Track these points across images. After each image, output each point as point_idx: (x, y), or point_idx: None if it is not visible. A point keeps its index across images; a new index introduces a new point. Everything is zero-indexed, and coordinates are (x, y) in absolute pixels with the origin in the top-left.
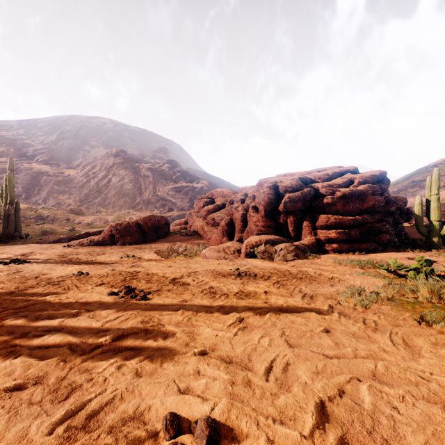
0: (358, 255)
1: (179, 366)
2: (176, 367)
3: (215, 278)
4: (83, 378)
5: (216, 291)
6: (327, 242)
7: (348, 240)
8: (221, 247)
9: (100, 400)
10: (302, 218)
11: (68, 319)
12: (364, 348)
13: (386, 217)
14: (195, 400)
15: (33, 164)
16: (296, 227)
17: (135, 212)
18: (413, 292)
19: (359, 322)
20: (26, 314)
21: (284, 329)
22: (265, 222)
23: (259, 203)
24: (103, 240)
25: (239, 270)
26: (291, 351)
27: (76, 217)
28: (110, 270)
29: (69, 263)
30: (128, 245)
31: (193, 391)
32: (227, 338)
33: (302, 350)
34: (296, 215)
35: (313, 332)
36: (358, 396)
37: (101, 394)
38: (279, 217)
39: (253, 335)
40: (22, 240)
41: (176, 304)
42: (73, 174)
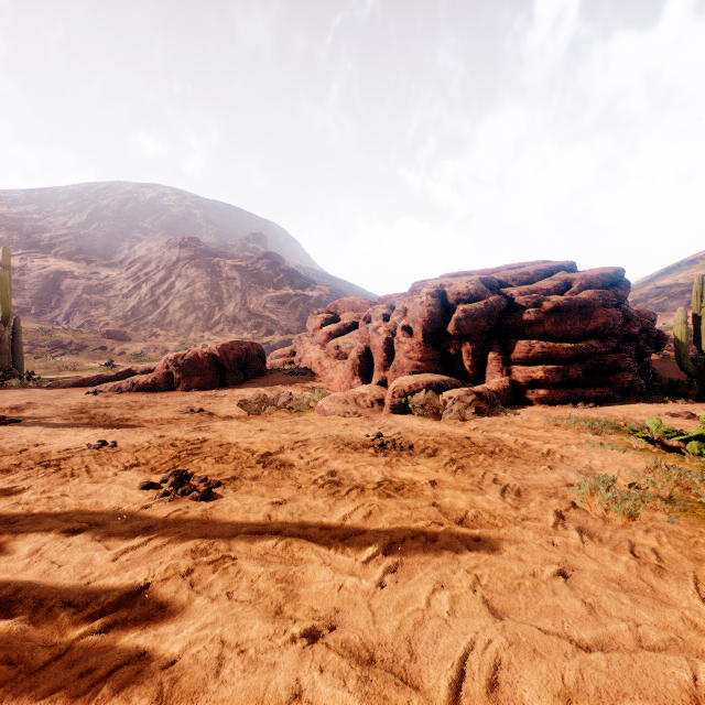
0: (583, 409)
1: (255, 677)
2: (251, 679)
3: (340, 453)
4: None
5: (341, 480)
6: (528, 386)
7: (565, 382)
8: (350, 394)
9: None
10: (485, 346)
11: (50, 545)
12: (653, 621)
13: (625, 344)
14: None
15: (49, 259)
16: (476, 360)
17: (213, 336)
18: None
19: (624, 553)
20: None
21: (478, 571)
22: (425, 352)
23: (414, 320)
24: (153, 383)
25: (382, 436)
26: (500, 631)
27: (117, 345)
28: (155, 436)
29: (88, 424)
30: (195, 390)
31: None
32: (363, 595)
33: (523, 628)
34: (476, 340)
35: (538, 577)
36: None
37: None
38: (447, 344)
39: (415, 585)
40: (21, 383)
41: (264, 508)
42: (113, 275)
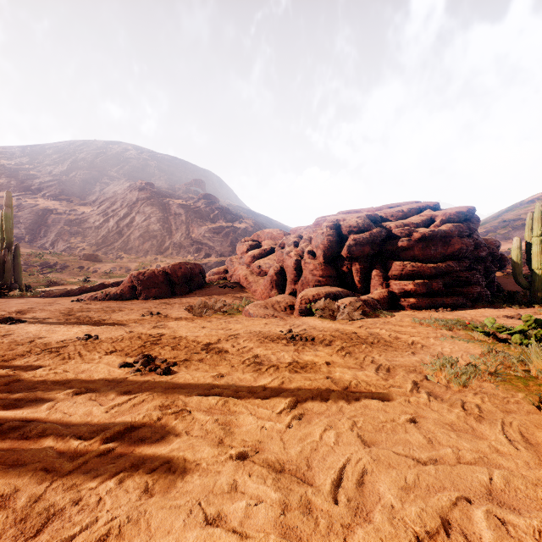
0: (442, 312)
1: (207, 478)
2: (204, 479)
3: (262, 343)
4: (66, 498)
5: (262, 361)
6: (402, 295)
7: (429, 293)
8: (269, 302)
9: (87, 537)
10: (370, 266)
11: (61, 402)
12: (470, 447)
13: (475, 264)
14: (229, 539)
15: (38, 199)
16: (363, 276)
17: (164, 258)
18: (522, 363)
19: (457, 408)
20: (5, 395)
21: (355, 418)
22: (325, 270)
23: (317, 247)
24: (121, 294)
25: (292, 332)
26: (367, 453)
27: (91, 265)
28: (126, 332)
29: (76, 323)
30: (152, 299)
31: (227, 521)
32: (277, 432)
33: (383, 451)
34: (363, 261)
35: (396, 422)
36: (472, 530)
37: (89, 527)
38: (341, 264)
39: (313, 427)
40: (21, 294)
41: (208, 380)
42: (88, 211)
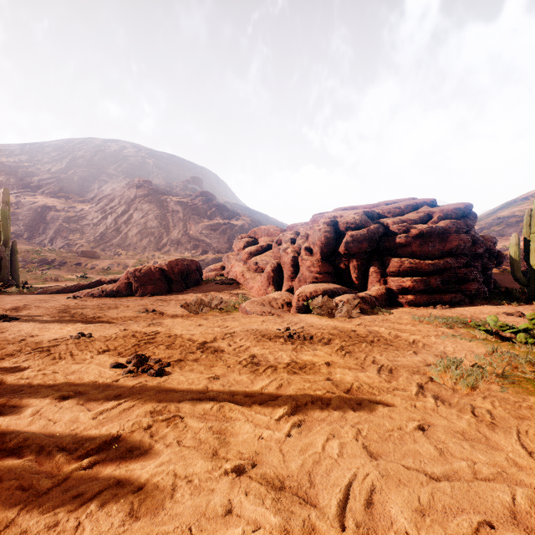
0: (440, 309)
1: (199, 498)
2: (196, 499)
3: (259, 342)
4: (41, 524)
5: (260, 362)
6: (400, 292)
7: (427, 290)
8: (266, 299)
9: None
10: (368, 262)
11: (46, 407)
12: (486, 460)
13: (472, 261)
14: None
15: (37, 197)
16: (361, 273)
17: (162, 255)
18: (530, 364)
19: (467, 413)
20: None
21: (360, 426)
22: (322, 267)
23: (314, 243)
24: (118, 290)
25: (290, 330)
26: (375, 467)
27: (89, 262)
28: (120, 330)
29: (70, 321)
30: (149, 296)
31: None
32: (276, 442)
33: (391, 465)
34: (361, 258)
35: (403, 430)
36: None
37: None
38: (339, 261)
39: (314, 436)
40: (18, 290)
41: (203, 382)
42: (86, 208)
